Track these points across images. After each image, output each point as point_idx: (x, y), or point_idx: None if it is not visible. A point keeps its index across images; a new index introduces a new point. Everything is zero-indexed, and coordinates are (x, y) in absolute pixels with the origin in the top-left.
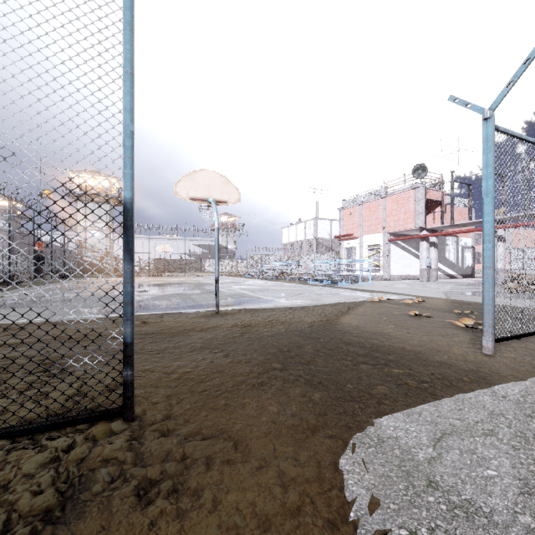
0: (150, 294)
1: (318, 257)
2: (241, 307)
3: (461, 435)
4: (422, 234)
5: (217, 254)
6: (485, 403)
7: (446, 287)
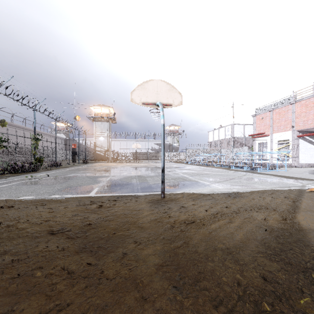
0: (121, 176)
1: (235, 150)
2: (183, 191)
3: None
4: None
5: (163, 147)
6: None
7: None
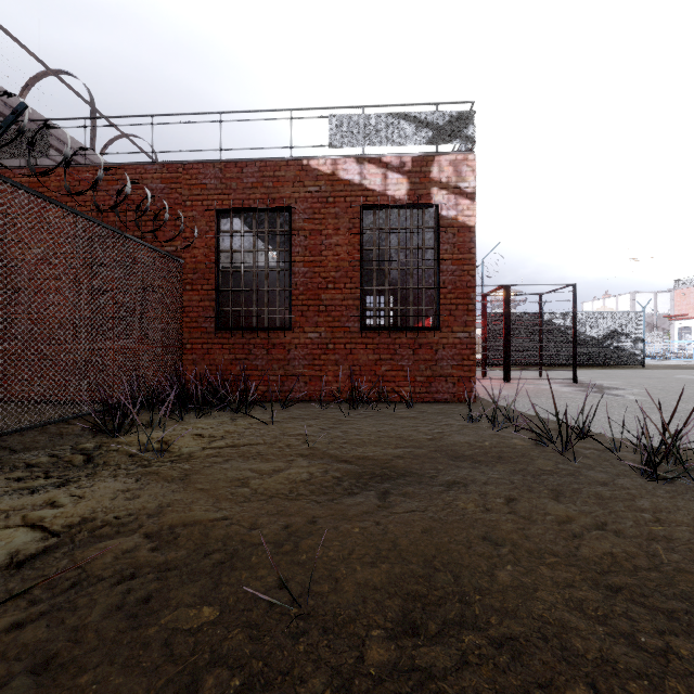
0: None
1: None
2: None
3: None
4: None
5: None
6: None
7: None
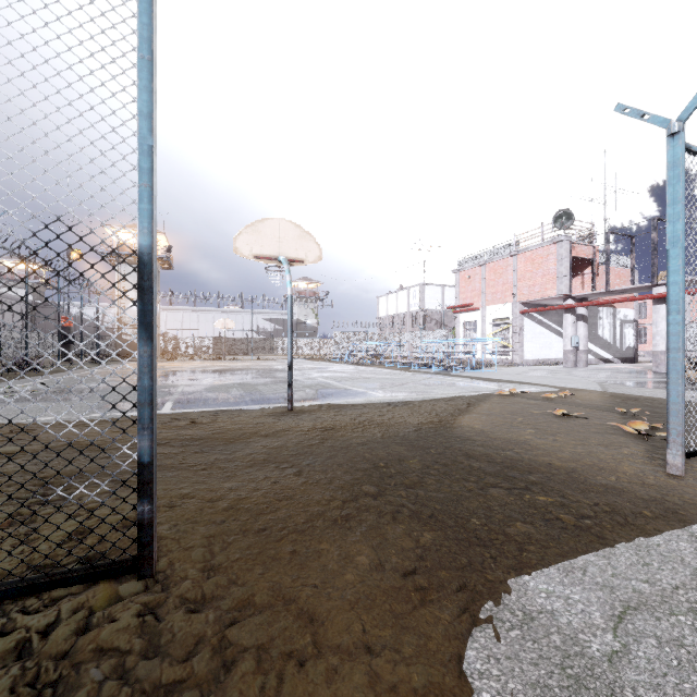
0: (204, 384)
1: (425, 335)
2: (322, 402)
3: (654, 610)
4: (567, 304)
5: (290, 331)
6: (682, 554)
7: (601, 376)
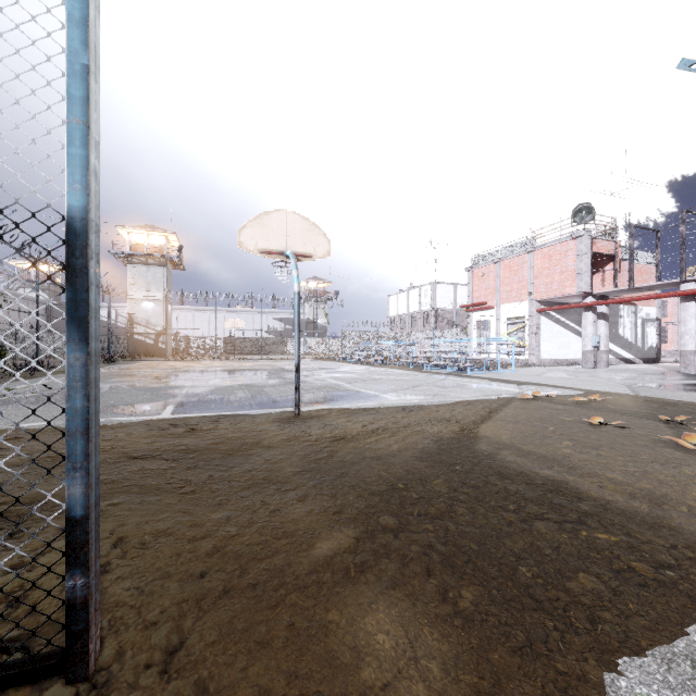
0: (210, 385)
1: (437, 335)
2: (332, 406)
3: None
4: (587, 302)
5: (297, 330)
6: None
7: (627, 378)
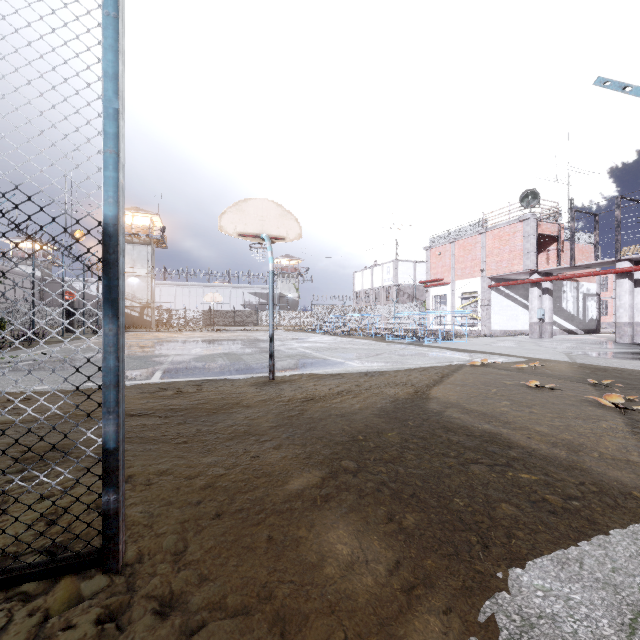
0: (193, 354)
1: (398, 308)
2: (302, 372)
3: None
4: (533, 278)
5: (272, 305)
6: None
7: (567, 347)
